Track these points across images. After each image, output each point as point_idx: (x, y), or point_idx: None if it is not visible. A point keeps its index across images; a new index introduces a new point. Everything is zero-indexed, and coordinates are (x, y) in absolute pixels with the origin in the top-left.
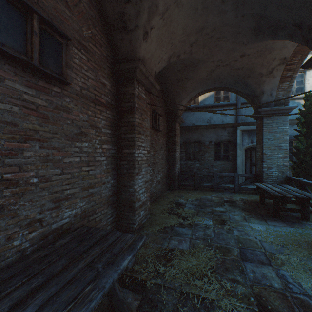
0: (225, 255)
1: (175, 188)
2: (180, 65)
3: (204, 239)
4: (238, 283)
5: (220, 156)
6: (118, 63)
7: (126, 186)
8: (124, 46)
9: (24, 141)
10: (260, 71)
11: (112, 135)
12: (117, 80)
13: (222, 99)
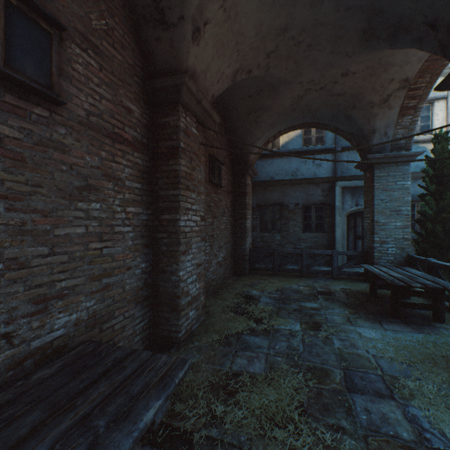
0: (322, 382)
1: (244, 273)
2: (251, 87)
3: (287, 355)
4: (343, 434)
5: (311, 225)
6: (153, 77)
7: (166, 273)
8: (162, 50)
9: None
10: (370, 99)
11: (143, 191)
12: (151, 104)
13: (314, 141)
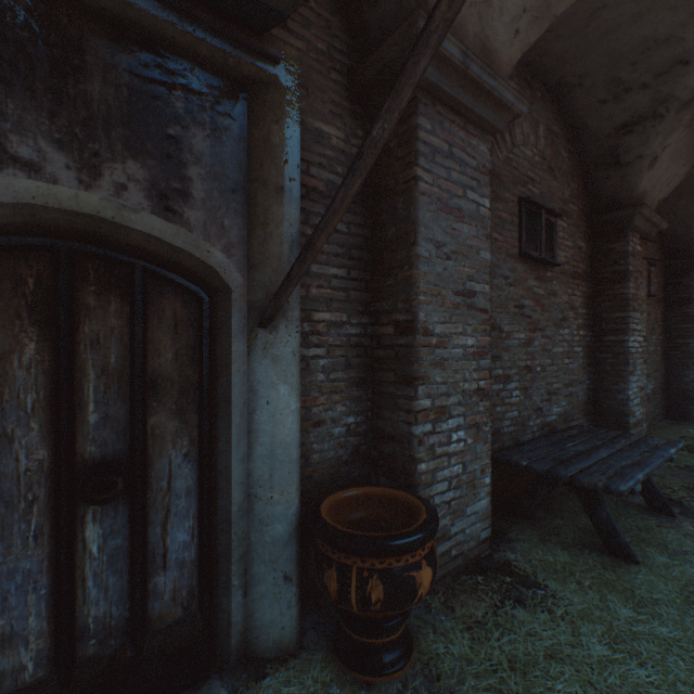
0: None
1: (687, 417)
2: None
3: None
4: None
5: None
6: (594, 209)
7: (609, 391)
8: (610, 185)
9: (533, 331)
10: None
11: (586, 316)
12: (592, 234)
13: None
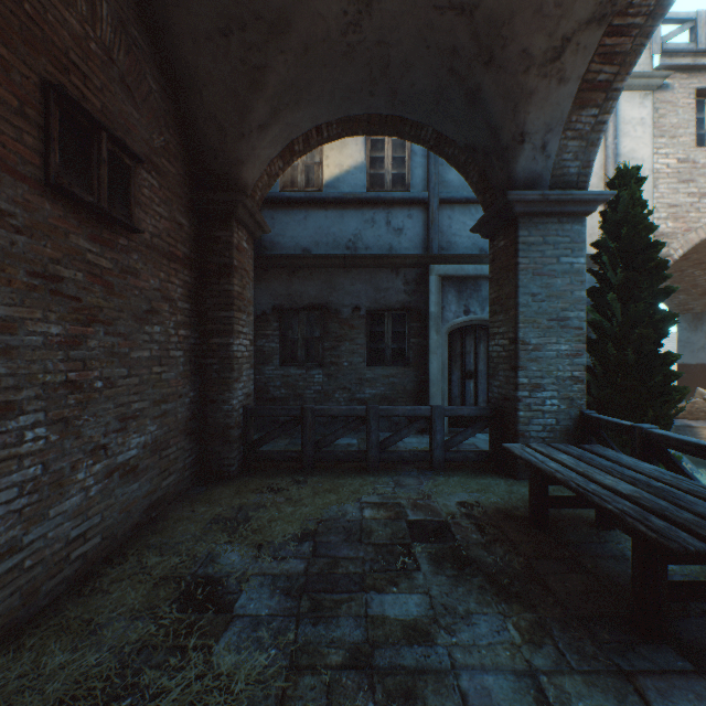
0: None
1: (228, 473)
2: None
3: None
4: None
5: (384, 352)
6: None
7: None
8: None
9: None
10: (526, 41)
11: None
12: None
13: (390, 182)
